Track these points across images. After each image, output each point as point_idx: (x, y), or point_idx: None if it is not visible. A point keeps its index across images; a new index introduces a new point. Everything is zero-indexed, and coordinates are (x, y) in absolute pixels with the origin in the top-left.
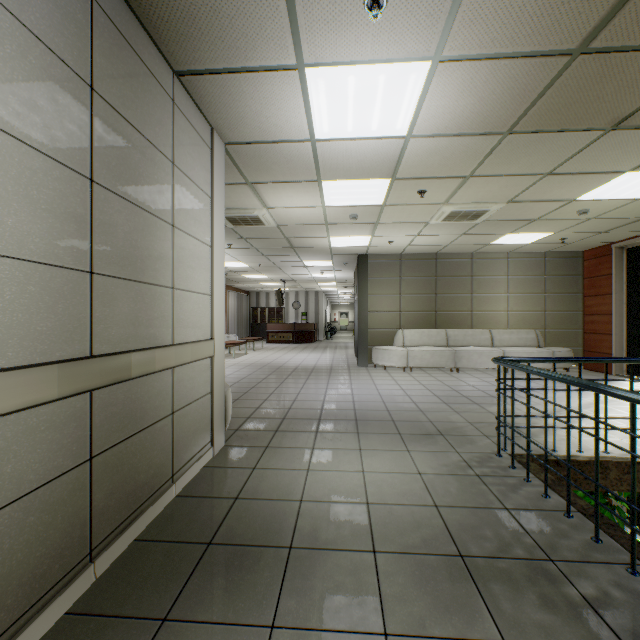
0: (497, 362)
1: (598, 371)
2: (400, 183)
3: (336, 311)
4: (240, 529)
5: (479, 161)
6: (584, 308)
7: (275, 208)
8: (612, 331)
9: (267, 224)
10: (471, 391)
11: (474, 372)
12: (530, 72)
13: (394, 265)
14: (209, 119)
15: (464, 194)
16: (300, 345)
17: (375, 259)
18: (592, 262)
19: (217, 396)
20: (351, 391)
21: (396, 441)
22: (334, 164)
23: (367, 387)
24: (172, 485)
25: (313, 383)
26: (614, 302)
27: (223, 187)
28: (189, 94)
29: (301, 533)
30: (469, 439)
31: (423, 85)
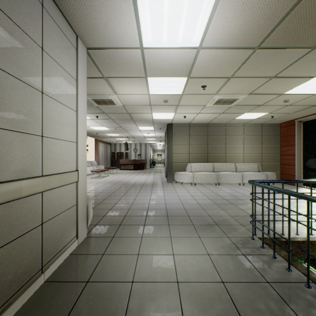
0: (252, 183)
1: (288, 184)
2: (192, 80)
3: (155, 153)
4: (86, 313)
5: (238, 67)
6: (281, 152)
7: (121, 94)
8: (295, 163)
9: (117, 104)
10: (228, 196)
11: (227, 185)
12: (279, 1)
13: (186, 129)
14: (74, 28)
15: (226, 88)
16: (137, 171)
17: (176, 126)
18: (285, 129)
19: (81, 206)
20: (164, 197)
21: (191, 230)
22: (155, 66)
23: (172, 194)
24: (41, 275)
25: (143, 192)
26: (296, 149)
27: (85, 75)
28: (57, 6)
29: (131, 315)
30: (233, 227)
31: (212, 8)
